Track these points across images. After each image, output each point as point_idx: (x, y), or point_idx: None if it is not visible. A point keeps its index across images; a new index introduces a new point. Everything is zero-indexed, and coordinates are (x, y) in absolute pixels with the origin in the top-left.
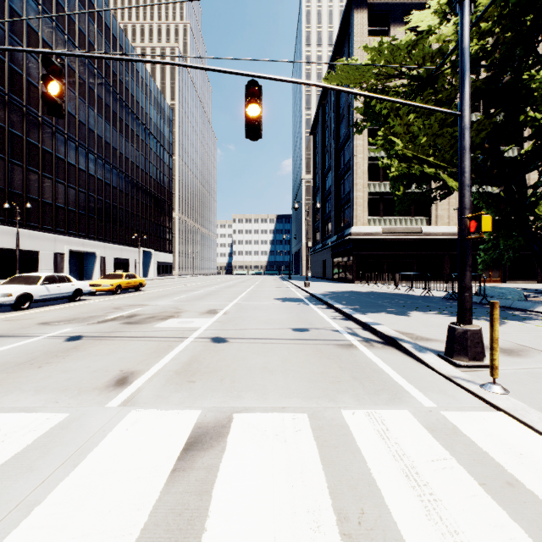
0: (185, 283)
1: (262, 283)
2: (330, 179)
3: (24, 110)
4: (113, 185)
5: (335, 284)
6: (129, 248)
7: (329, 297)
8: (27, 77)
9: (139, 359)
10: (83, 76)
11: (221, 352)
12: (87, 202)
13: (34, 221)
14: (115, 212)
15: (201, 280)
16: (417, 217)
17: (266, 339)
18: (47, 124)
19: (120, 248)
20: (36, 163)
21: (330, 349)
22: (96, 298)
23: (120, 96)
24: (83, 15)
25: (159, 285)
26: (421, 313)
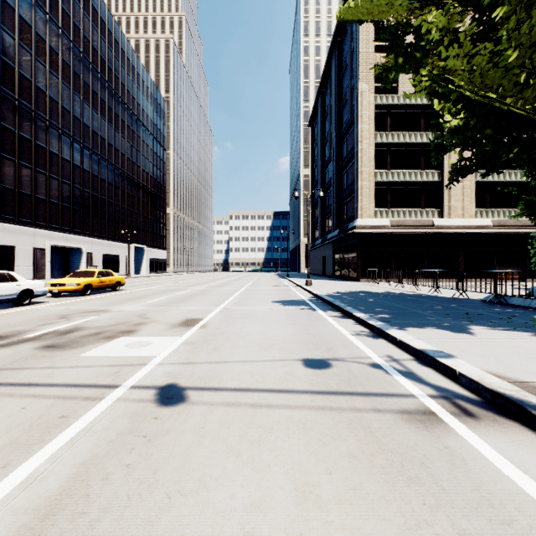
0: (176, 281)
1: (259, 281)
2: (331, 171)
3: None
4: (102, 178)
5: (339, 283)
6: (119, 244)
7: (339, 300)
8: (1, 55)
9: None
10: (67, 60)
11: (157, 446)
12: (72, 195)
13: (9, 213)
14: (104, 206)
15: (194, 278)
16: (427, 208)
17: (258, 391)
18: (24, 108)
19: (109, 244)
20: (12, 150)
21: (393, 430)
22: (55, 300)
23: (109, 84)
24: None
25: (145, 284)
26: (487, 329)
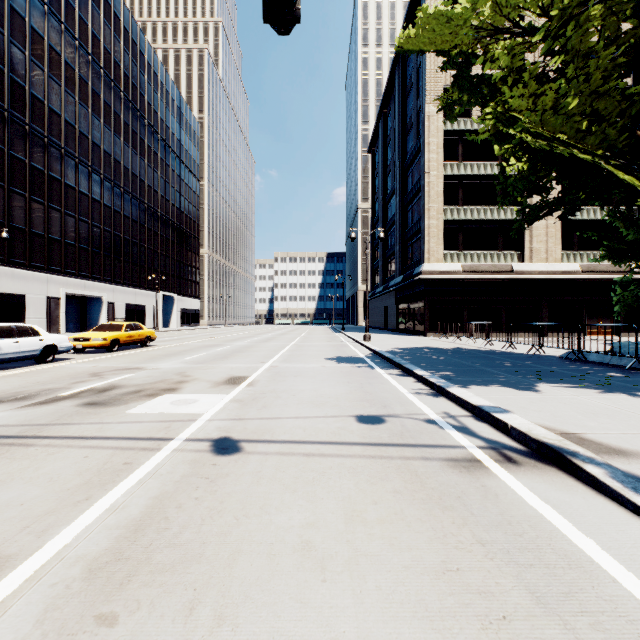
0: (212, 335)
1: (309, 335)
2: (394, 206)
3: (6, 115)
4: (125, 214)
5: (403, 337)
6: (145, 292)
7: (400, 357)
8: (10, 73)
9: (37, 509)
10: (85, 76)
11: (220, 485)
12: (91, 234)
13: (19, 257)
14: (127, 248)
15: (234, 332)
16: (505, 251)
17: (311, 443)
18: (36, 134)
19: (134, 292)
20: (22, 184)
21: (437, 473)
22: (80, 357)
23: (134, 104)
24: (85, 0)
25: (177, 338)
26: (554, 386)
